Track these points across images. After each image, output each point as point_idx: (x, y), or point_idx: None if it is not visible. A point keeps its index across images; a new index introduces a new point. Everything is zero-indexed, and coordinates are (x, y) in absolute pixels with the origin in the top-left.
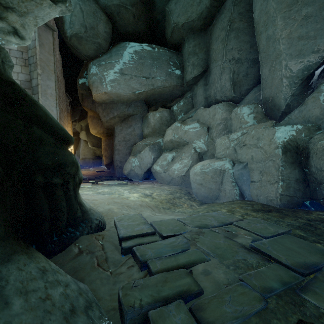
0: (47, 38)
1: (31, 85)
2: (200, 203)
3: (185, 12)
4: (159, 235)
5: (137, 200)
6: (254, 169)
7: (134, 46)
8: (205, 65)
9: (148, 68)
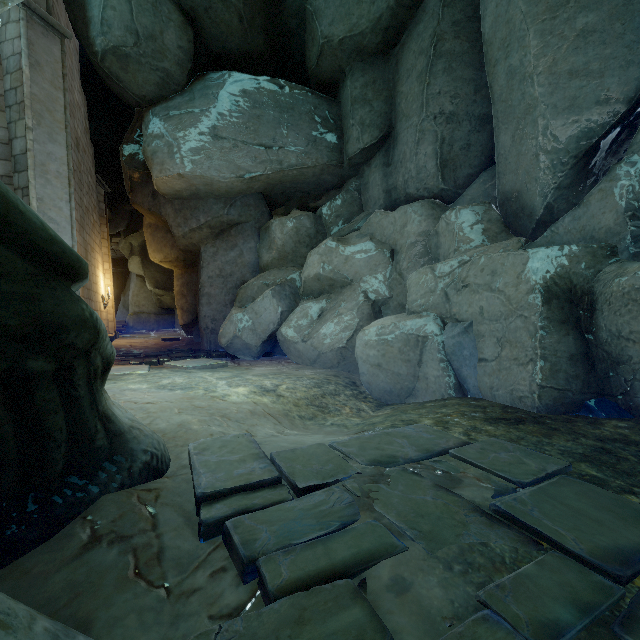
0: (48, 52)
1: (12, 152)
2: (376, 405)
3: (346, 16)
4: (289, 484)
5: (246, 401)
6: (486, 334)
7: (242, 80)
8: (385, 124)
9: (271, 126)
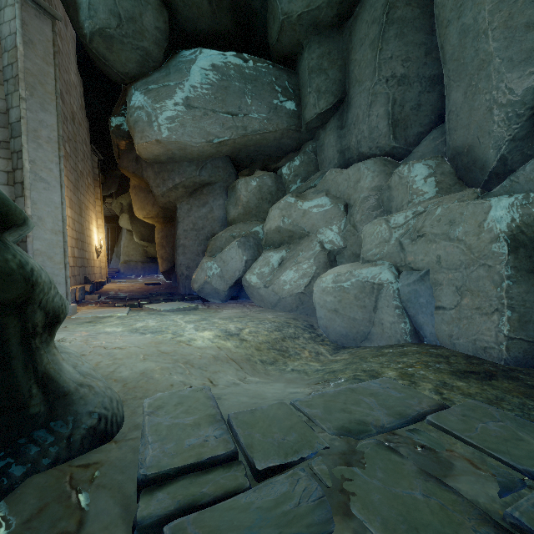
0: (41, 32)
1: (9, 121)
2: (333, 348)
3: None
4: (246, 460)
5: (210, 345)
6: (444, 283)
7: (211, 56)
8: (340, 91)
9: (236, 96)
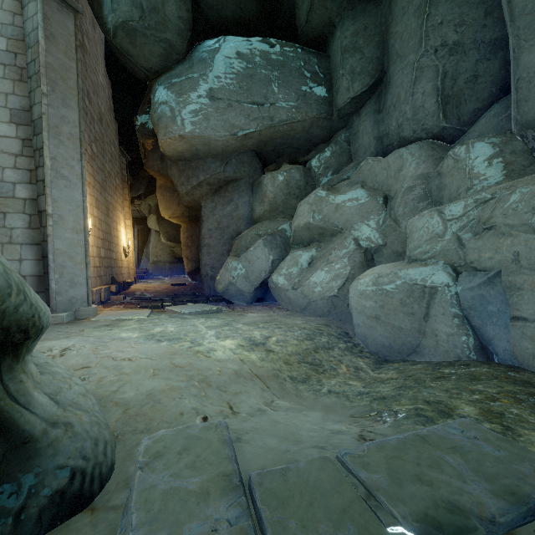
0: (63, 26)
1: (32, 118)
2: (374, 361)
3: None
4: None
5: (232, 357)
6: (525, 287)
7: (236, 43)
8: (377, 70)
9: (262, 85)
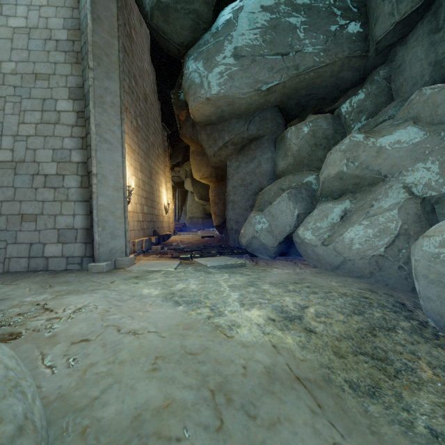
0: (107, 9)
1: (84, 93)
2: None
3: None
4: None
5: (261, 340)
6: None
7: None
8: None
9: (287, 33)
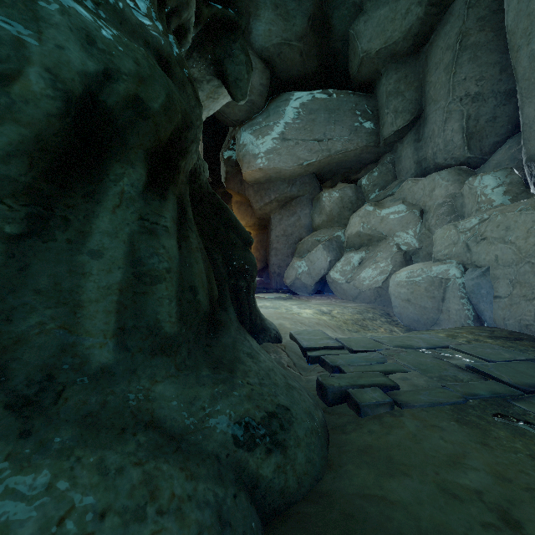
0: None
1: None
2: (406, 329)
3: (381, 33)
4: (348, 350)
5: (312, 317)
6: (500, 277)
7: (302, 96)
8: (416, 109)
9: (322, 125)
